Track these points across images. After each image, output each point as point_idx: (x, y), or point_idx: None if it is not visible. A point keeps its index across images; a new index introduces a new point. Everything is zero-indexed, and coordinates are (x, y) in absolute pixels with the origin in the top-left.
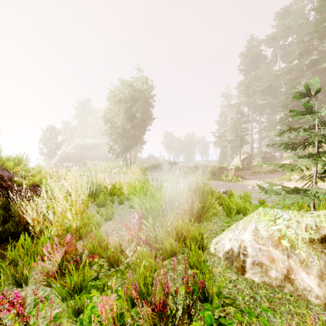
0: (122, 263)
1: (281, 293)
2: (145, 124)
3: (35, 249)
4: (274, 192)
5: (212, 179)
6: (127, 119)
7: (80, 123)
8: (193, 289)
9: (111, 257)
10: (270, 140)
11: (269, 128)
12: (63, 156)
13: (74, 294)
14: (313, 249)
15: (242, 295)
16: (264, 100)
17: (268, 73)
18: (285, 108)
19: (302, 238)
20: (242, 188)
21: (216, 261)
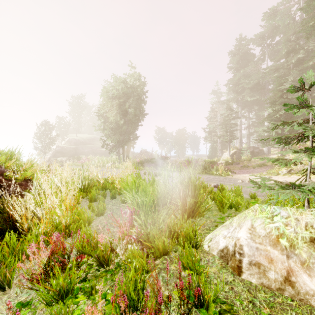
0: (112, 262)
1: (281, 296)
2: (138, 120)
3: (21, 248)
4: (267, 187)
5: (203, 173)
6: (120, 115)
7: (74, 118)
8: (188, 297)
9: (101, 257)
10: (259, 135)
11: (257, 124)
12: (58, 151)
13: (59, 299)
14: (314, 249)
15: (239, 299)
16: (252, 97)
17: (256, 70)
18: (273, 105)
19: (302, 237)
20: (232, 182)
21: (210, 259)
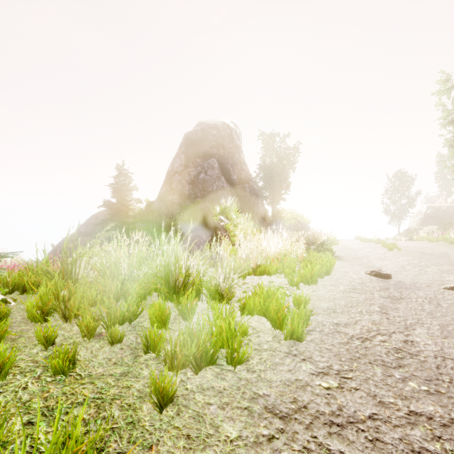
0: None
1: None
2: None
3: None
4: None
5: None
6: None
7: None
8: None
9: None
10: None
11: None
12: (429, 215)
13: None
14: None
15: None
16: None
17: None
18: None
19: None
20: None
21: None
